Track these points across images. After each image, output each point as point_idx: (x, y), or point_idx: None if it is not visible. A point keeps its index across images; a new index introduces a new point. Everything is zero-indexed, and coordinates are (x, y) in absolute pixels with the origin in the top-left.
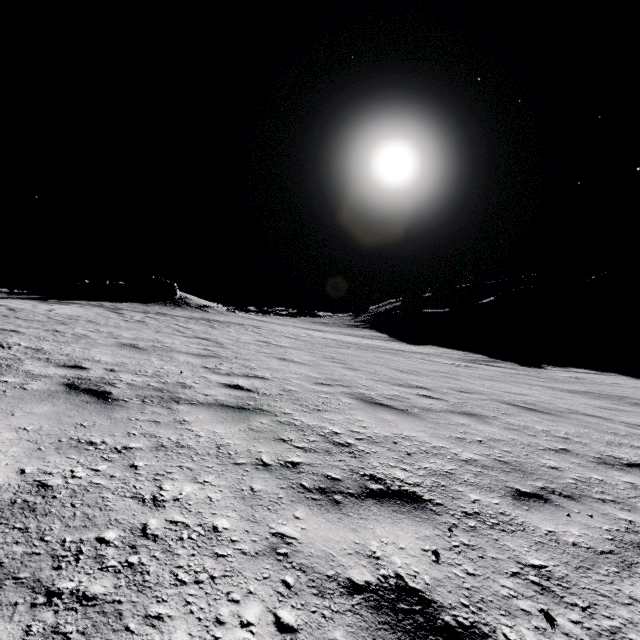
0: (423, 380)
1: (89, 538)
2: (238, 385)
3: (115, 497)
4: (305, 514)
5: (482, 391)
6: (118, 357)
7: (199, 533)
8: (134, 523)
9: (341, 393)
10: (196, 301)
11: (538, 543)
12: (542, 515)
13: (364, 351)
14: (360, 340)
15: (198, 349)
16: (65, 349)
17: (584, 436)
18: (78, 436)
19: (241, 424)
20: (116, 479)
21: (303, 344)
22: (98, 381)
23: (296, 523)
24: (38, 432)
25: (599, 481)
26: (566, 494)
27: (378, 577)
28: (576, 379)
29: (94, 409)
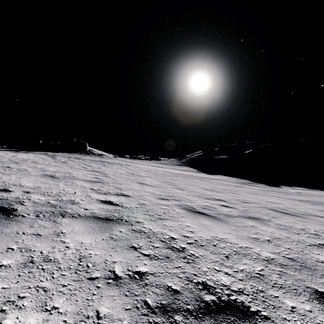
0: (220, 195)
1: None
2: (110, 201)
3: None
4: None
5: (254, 201)
6: (37, 183)
7: None
8: None
9: (174, 205)
10: (97, 152)
11: None
12: None
13: (185, 178)
14: (182, 172)
15: (91, 177)
16: (4, 178)
17: None
18: None
19: (105, 234)
20: None
21: (152, 174)
22: (12, 200)
23: None
24: None
25: None
26: None
27: None
28: (299, 193)
29: None
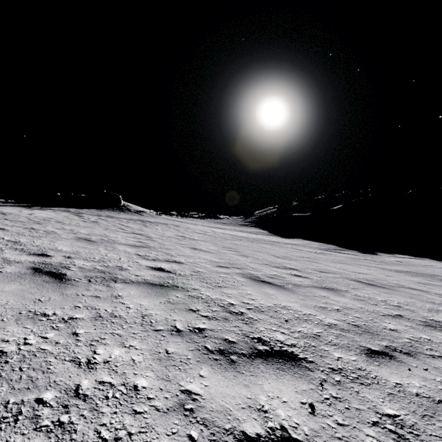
0: (294, 263)
1: (29, 399)
2: (161, 268)
3: (56, 361)
4: (208, 373)
5: (335, 271)
6: (75, 247)
7: (122, 392)
8: (69, 384)
9: (235, 273)
10: (135, 208)
11: (390, 394)
12: (390, 369)
13: (251, 242)
14: (248, 235)
15: (134, 241)
16: (36, 242)
17: (411, 305)
18: (35, 309)
19: (161, 298)
20: (60, 345)
21: (209, 238)
22: (57, 265)
23: (201, 381)
24: (4, 306)
25: (427, 340)
26: (405, 351)
27: (266, 429)
28: (400, 262)
29: (51, 287)
